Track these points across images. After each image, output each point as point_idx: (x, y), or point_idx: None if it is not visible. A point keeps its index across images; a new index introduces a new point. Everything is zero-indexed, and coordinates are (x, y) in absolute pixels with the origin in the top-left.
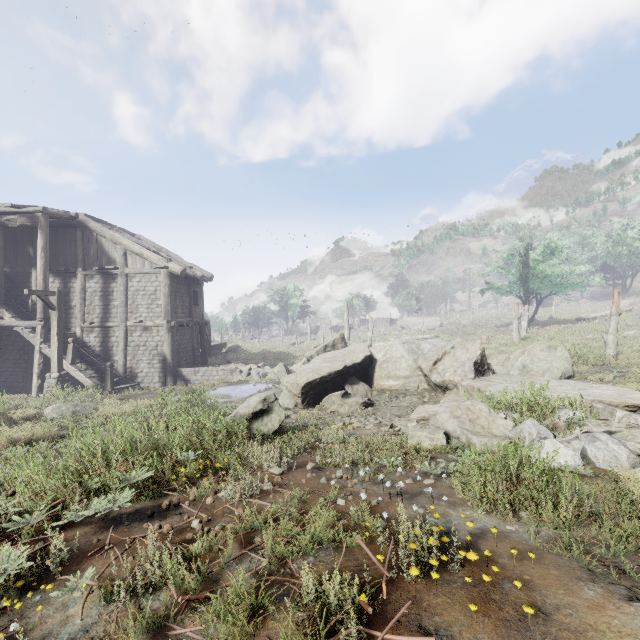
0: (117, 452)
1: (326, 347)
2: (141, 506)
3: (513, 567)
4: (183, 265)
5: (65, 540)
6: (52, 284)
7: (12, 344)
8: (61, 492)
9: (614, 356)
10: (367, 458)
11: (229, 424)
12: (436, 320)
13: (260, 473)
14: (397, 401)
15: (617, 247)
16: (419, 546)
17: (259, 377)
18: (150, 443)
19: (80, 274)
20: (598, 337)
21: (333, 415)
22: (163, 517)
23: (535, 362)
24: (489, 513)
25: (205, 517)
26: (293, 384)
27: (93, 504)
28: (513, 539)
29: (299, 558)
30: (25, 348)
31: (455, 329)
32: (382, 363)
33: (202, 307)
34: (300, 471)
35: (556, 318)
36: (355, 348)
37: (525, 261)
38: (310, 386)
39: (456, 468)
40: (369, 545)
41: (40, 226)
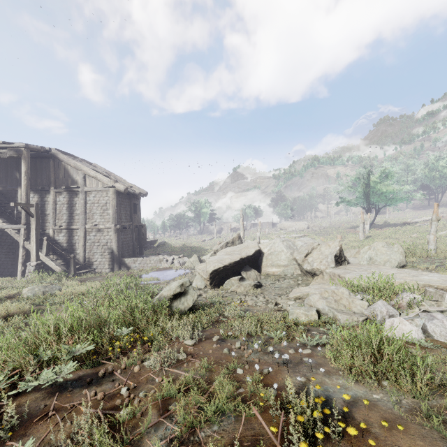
0: (66, 329)
1: (227, 243)
2: (83, 373)
3: (384, 437)
4: (126, 185)
5: (18, 405)
6: (32, 198)
7: (4, 241)
8: (20, 363)
9: (434, 250)
10: (259, 331)
11: (155, 304)
12: (305, 224)
13: (177, 344)
14: (279, 283)
15: (431, 172)
16: (306, 419)
17: (180, 265)
18: (93, 321)
19: (52, 191)
20: (420, 236)
21: (232, 294)
22: (99, 383)
23: (378, 255)
24: (357, 382)
25: (132, 384)
26: (204, 271)
27: (43, 374)
28: (380, 408)
29: (206, 426)
30: (13, 244)
31: (318, 230)
32: (268, 255)
33: (139, 215)
34: (208, 342)
35: (389, 222)
36: (248, 244)
37: (367, 182)
38: (216, 272)
39: (327, 340)
40: (263, 414)
41: (23, 157)
